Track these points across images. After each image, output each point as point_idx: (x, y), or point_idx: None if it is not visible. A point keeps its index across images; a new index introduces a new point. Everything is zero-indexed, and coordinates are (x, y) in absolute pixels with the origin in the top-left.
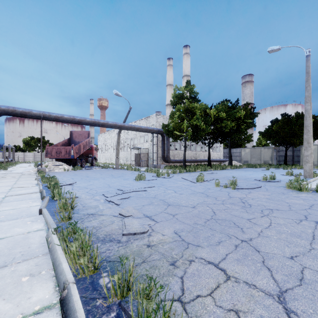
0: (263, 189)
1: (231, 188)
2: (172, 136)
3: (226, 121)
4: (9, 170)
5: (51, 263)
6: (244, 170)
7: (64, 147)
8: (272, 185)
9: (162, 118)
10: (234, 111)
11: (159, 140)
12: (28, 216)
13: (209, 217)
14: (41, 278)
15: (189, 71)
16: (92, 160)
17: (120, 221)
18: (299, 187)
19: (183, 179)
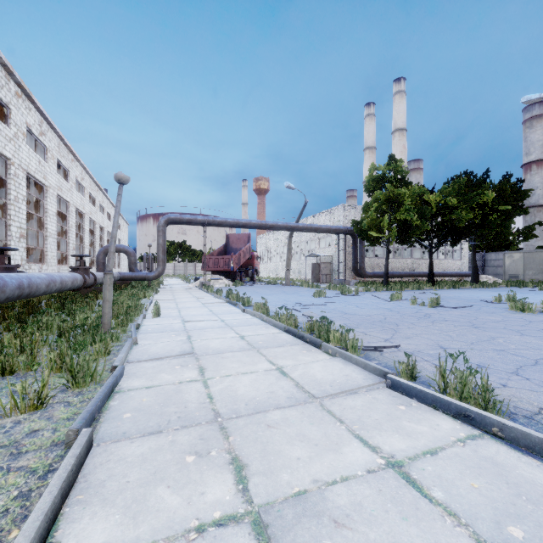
0: (473, 309)
1: (428, 306)
2: (367, 238)
3: (458, 212)
4: (164, 284)
5: (271, 326)
6: (493, 290)
7: (222, 256)
8: (498, 306)
9: (353, 209)
10: (472, 193)
11: (348, 243)
12: (237, 313)
13: (378, 320)
14: (271, 329)
15: (403, 122)
16: (253, 273)
17: (304, 318)
18: (521, 307)
19: (375, 298)
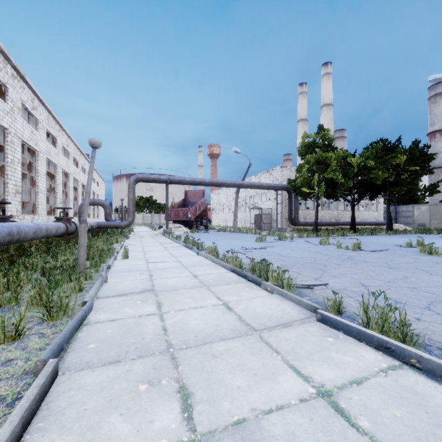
0: (388, 252)
1: (351, 250)
2: (300, 193)
3: (375, 172)
4: (134, 231)
5: (220, 267)
6: (405, 236)
7: (182, 209)
8: (409, 250)
9: (289, 170)
10: (387, 157)
11: (284, 198)
12: (192, 255)
13: (309, 262)
14: (220, 269)
15: (330, 98)
16: (207, 223)
17: (248, 260)
18: (429, 251)
19: (307, 243)
